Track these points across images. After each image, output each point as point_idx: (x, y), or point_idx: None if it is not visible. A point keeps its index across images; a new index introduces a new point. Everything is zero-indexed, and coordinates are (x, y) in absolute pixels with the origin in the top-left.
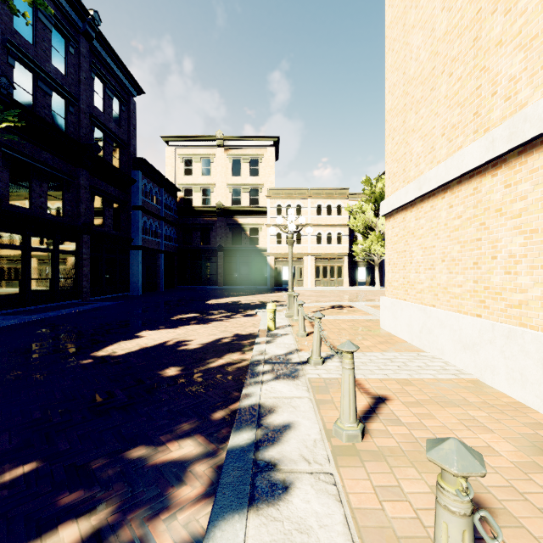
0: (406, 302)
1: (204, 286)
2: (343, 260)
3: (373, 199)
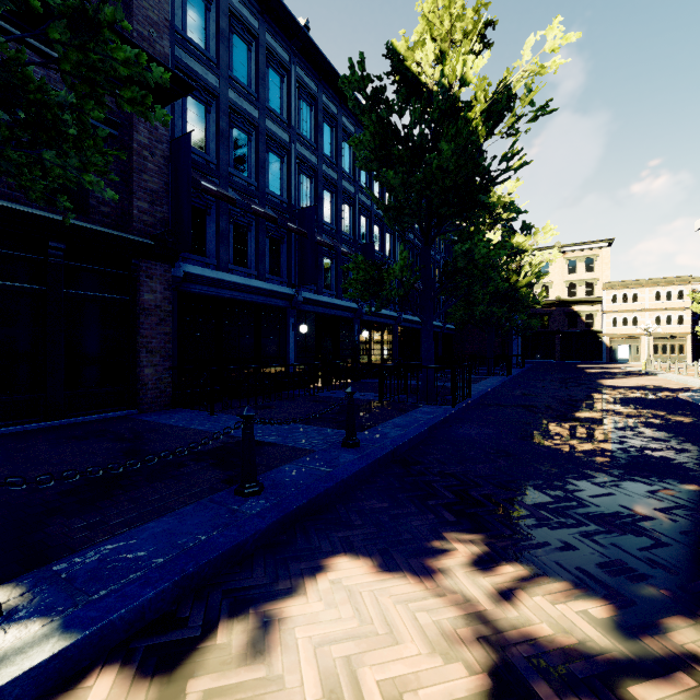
0: None
1: (543, 360)
2: (685, 339)
3: None
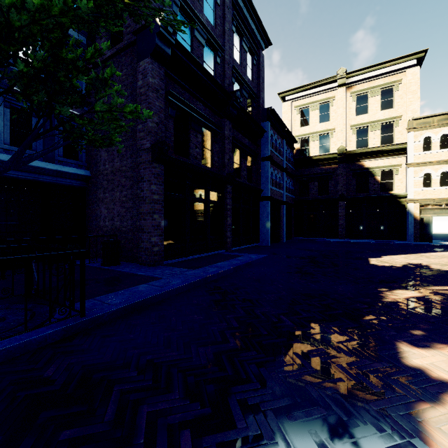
0: None
1: (321, 238)
2: None
3: None
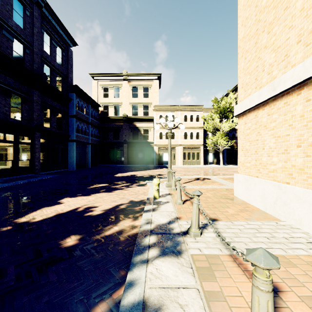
0: (259, 179)
1: (115, 164)
2: (200, 149)
3: (219, 111)
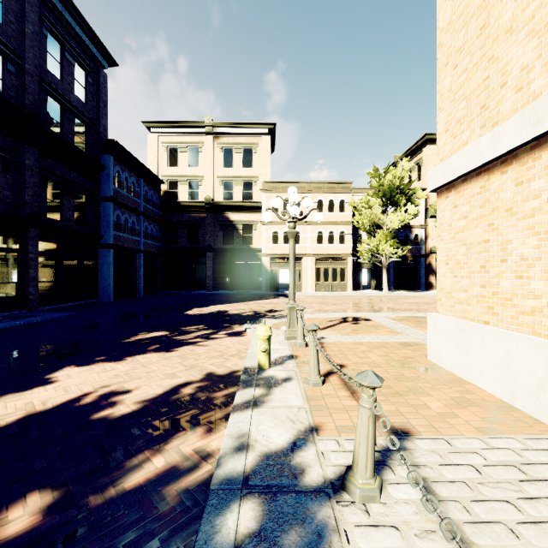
0: (494, 328)
1: (191, 290)
2: (346, 262)
3: (381, 193)
